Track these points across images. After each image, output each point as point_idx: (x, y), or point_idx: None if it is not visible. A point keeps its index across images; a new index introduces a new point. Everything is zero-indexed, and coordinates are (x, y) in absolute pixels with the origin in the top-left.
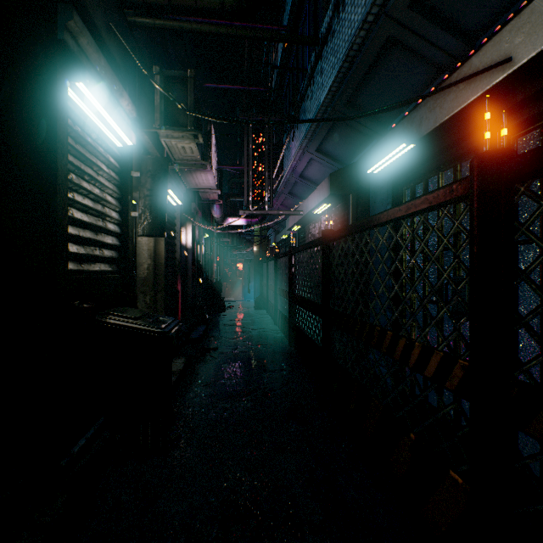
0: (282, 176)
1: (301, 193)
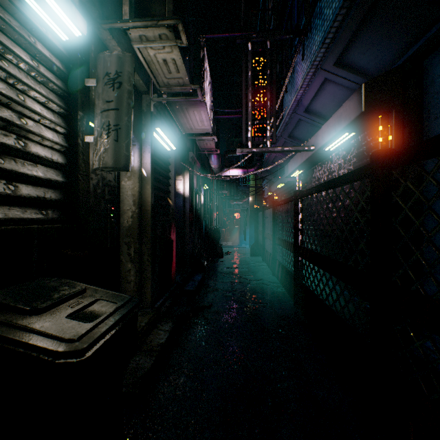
0: (282, 117)
1: (303, 134)
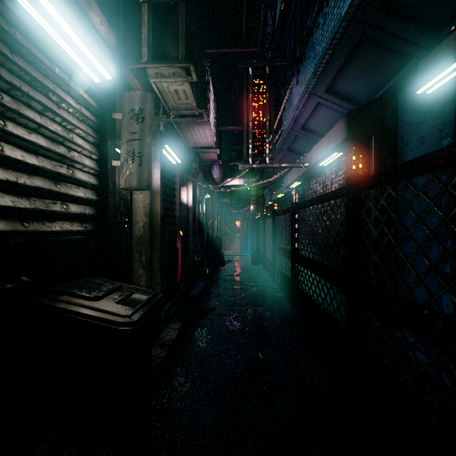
0: (281, 132)
1: (301, 148)
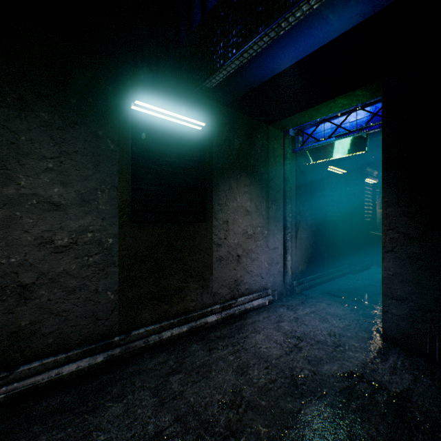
0: None
1: None
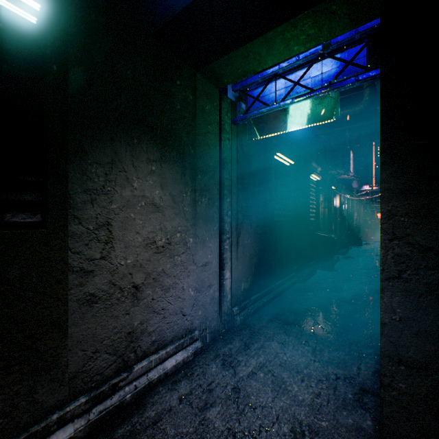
0: None
1: None
